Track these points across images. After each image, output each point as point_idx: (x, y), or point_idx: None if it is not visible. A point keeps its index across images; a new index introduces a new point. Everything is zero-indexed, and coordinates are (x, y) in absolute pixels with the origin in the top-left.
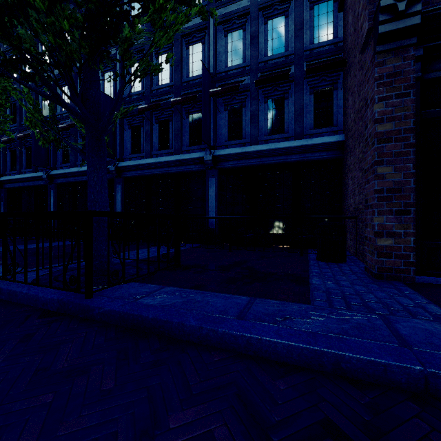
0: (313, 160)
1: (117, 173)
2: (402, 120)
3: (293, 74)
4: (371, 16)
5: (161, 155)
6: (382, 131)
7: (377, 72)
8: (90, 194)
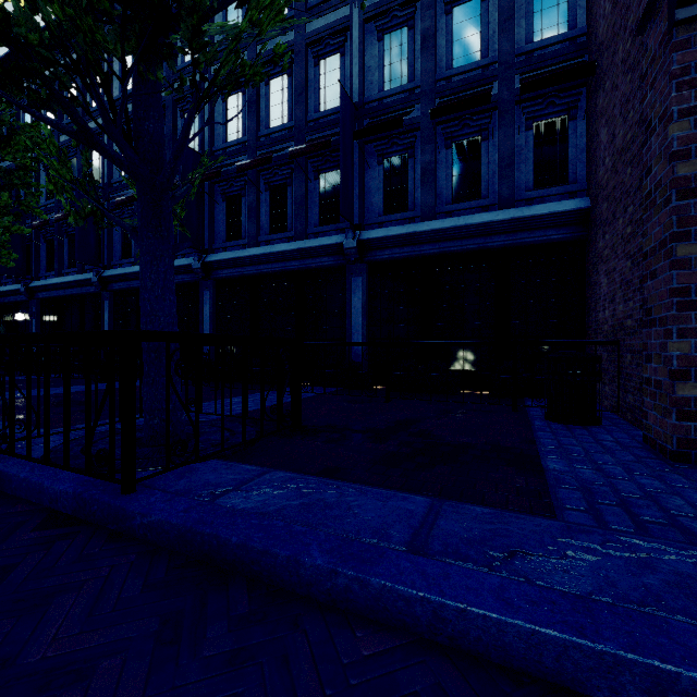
0: (533, 244)
1: (204, 273)
2: None
3: (496, 97)
4: None
5: (274, 242)
6: (688, 176)
7: (676, 61)
8: (144, 303)
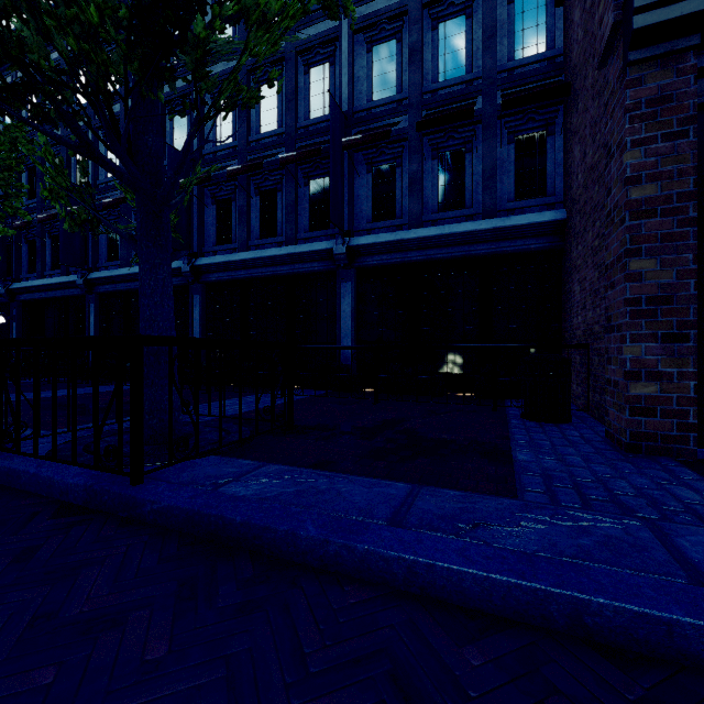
0: (514, 253)
1: (194, 277)
2: (675, 179)
3: (479, 111)
4: (619, 1)
5: (264, 246)
6: (639, 199)
7: (629, 97)
8: (144, 308)
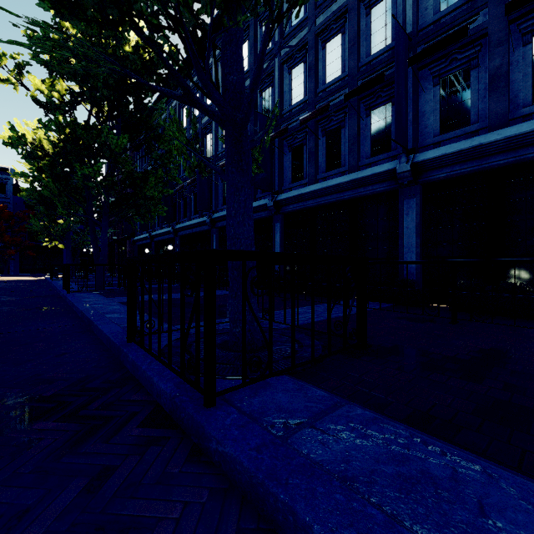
0: None
1: (275, 209)
2: None
3: None
4: None
5: (329, 177)
6: None
7: None
8: (229, 228)
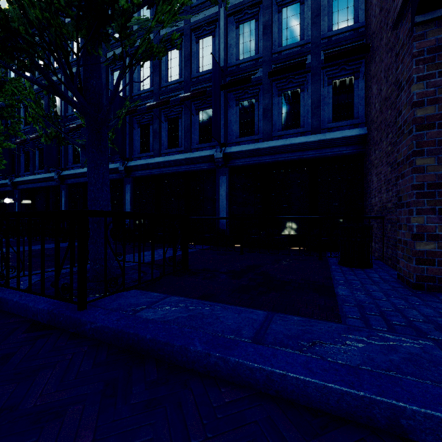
0: (332, 156)
1: (126, 173)
2: None
3: (309, 64)
4: None
5: (170, 154)
6: (422, 116)
7: (415, 47)
8: (90, 192)
